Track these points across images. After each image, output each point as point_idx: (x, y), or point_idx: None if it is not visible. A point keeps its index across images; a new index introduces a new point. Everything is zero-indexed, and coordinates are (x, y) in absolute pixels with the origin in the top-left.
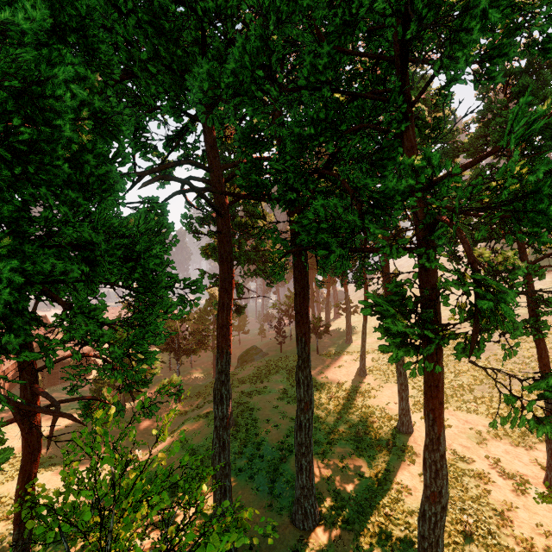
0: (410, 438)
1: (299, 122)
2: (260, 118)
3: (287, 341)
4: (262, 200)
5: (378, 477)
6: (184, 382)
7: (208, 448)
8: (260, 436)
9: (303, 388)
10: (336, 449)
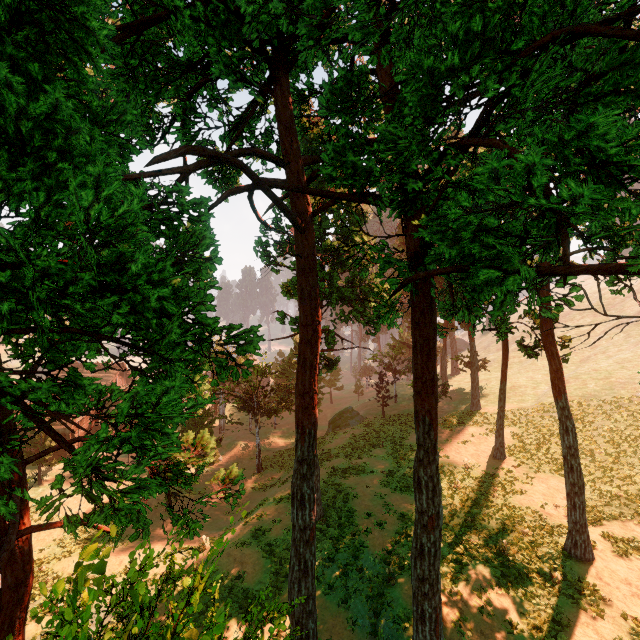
0: (589, 570)
1: (432, 47)
2: (361, 36)
3: (391, 402)
4: (363, 201)
5: (542, 633)
6: (265, 447)
7: (289, 545)
8: (358, 538)
9: (425, 494)
10: (470, 574)
